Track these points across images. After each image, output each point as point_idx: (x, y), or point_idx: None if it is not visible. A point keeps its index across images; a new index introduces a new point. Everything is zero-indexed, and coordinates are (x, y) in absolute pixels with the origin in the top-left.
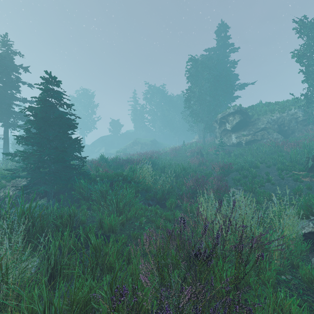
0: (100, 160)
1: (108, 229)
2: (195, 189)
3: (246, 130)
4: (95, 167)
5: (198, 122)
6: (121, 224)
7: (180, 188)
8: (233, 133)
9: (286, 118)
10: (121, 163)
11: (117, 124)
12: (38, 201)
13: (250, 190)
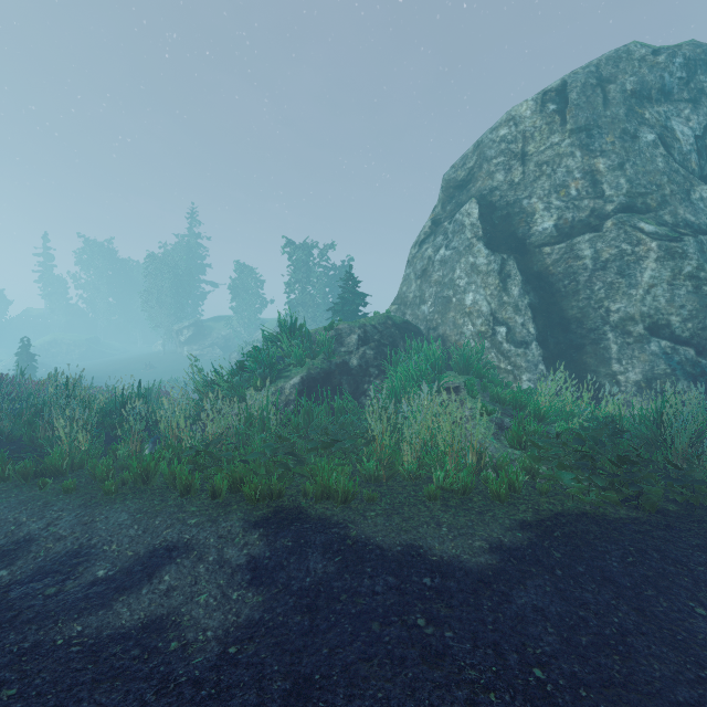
0: None
1: None
2: None
3: (197, 343)
4: None
5: (157, 327)
6: None
7: None
8: (186, 346)
9: (232, 335)
10: None
11: (2, 300)
12: None
13: None
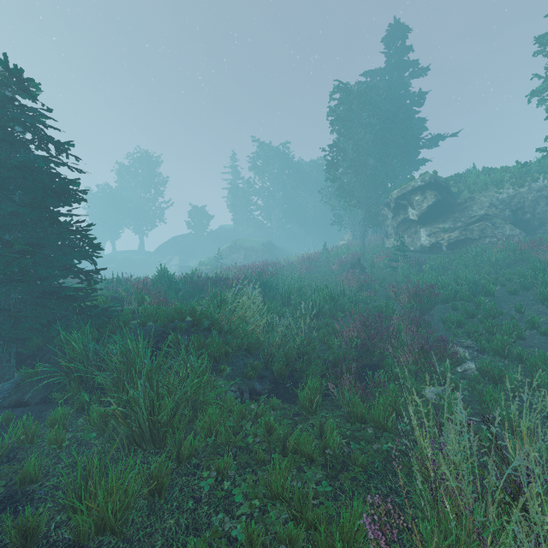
0: (158, 279)
1: (96, 525)
2: (366, 348)
3: (447, 220)
4: (137, 293)
5: (352, 207)
6: (156, 487)
7: (328, 342)
8: (422, 227)
9: (528, 198)
10: (200, 284)
11: (202, 215)
12: None
13: (501, 350)
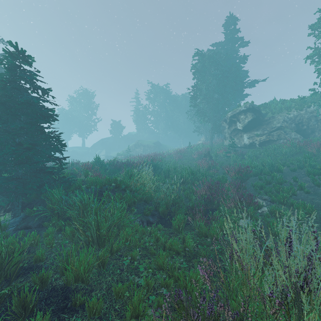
0: (94, 163)
1: (74, 278)
2: (209, 200)
3: (259, 129)
4: (84, 170)
5: (205, 122)
6: (101, 263)
7: (189, 197)
8: (245, 133)
9: (305, 117)
10: (118, 166)
11: (118, 126)
12: (1, 216)
13: (282, 200)
